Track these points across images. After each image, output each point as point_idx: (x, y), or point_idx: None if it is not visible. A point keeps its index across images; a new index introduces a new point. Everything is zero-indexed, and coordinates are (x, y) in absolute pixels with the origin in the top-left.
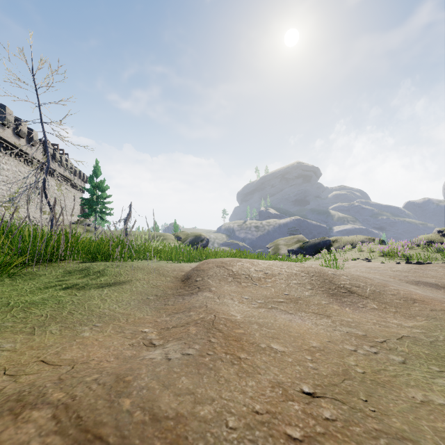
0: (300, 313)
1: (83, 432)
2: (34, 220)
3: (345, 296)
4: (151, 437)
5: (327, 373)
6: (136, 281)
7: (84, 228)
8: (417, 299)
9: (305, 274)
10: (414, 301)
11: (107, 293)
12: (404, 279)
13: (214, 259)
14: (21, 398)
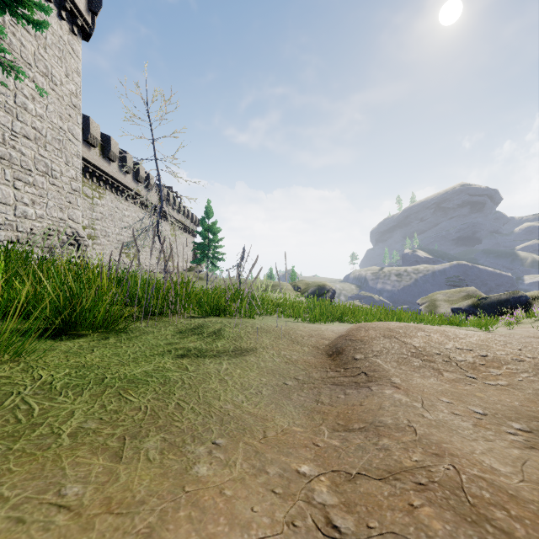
0: None
1: None
2: (150, 266)
3: None
4: None
5: None
6: (262, 351)
7: (196, 275)
8: None
9: None
10: None
11: (227, 369)
12: None
13: (374, 323)
14: None
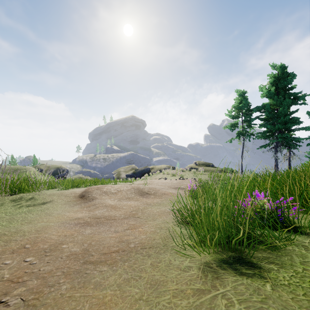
0: (130, 201)
1: (95, 218)
2: None
3: (145, 195)
4: (106, 217)
5: (135, 209)
6: (57, 200)
7: None
8: (166, 193)
9: (133, 189)
10: (164, 194)
11: (51, 206)
12: (172, 187)
13: (93, 186)
14: (78, 218)
